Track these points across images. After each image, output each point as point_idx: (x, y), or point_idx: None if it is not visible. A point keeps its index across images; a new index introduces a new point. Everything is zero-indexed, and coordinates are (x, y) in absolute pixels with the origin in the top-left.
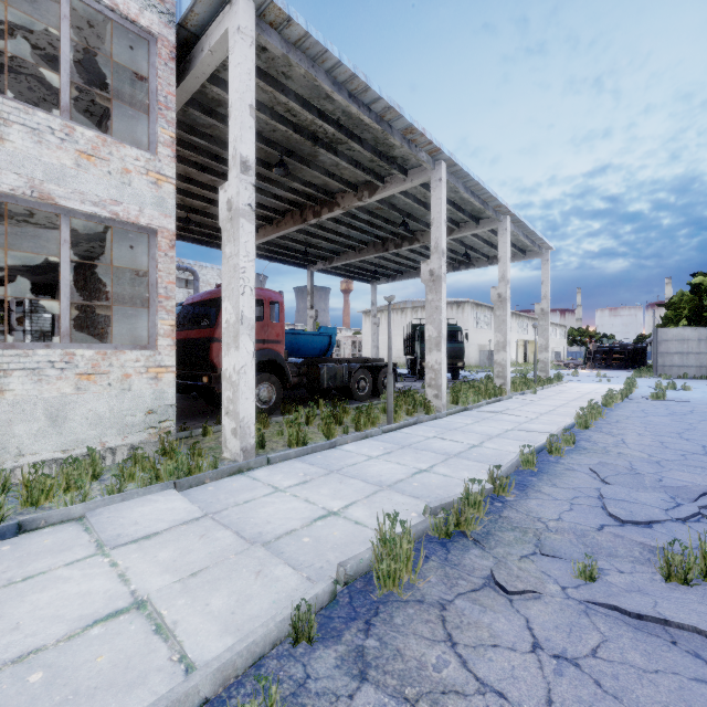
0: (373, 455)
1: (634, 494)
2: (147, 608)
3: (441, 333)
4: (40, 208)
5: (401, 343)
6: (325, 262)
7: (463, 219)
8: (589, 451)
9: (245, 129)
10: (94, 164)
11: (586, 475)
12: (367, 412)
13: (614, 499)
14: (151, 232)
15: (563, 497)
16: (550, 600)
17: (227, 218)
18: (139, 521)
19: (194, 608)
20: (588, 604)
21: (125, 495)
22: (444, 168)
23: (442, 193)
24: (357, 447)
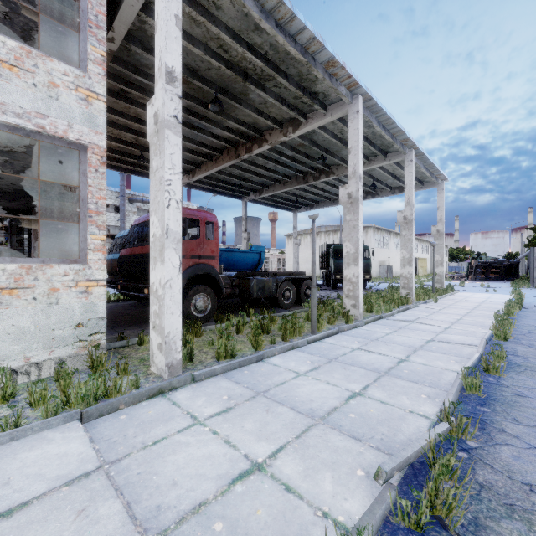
0: (301, 371)
1: None
2: None
3: (358, 249)
4: None
5: (316, 259)
6: (256, 193)
7: (373, 153)
8: (525, 368)
9: (171, 39)
10: (17, 74)
11: None
12: (292, 321)
13: None
14: (82, 148)
15: None
16: None
17: (153, 131)
18: (12, 479)
19: None
20: None
21: (15, 433)
22: (361, 102)
23: (359, 124)
24: (284, 361)
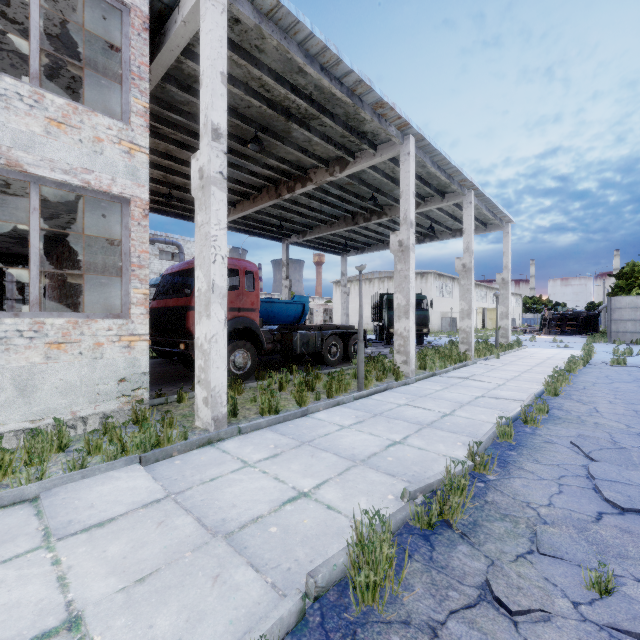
0: (345, 424)
1: (625, 473)
2: (80, 628)
3: (409, 301)
4: (8, 175)
5: (369, 310)
6: (299, 235)
7: (429, 193)
8: (564, 420)
9: (216, 97)
10: (64, 131)
11: (567, 449)
12: (338, 378)
13: (606, 480)
14: (124, 201)
15: (549, 476)
16: (563, 623)
17: (198, 186)
18: (95, 504)
19: (135, 631)
20: (611, 631)
21: (85, 472)
22: (413, 142)
23: (411, 167)
24: (329, 416)
